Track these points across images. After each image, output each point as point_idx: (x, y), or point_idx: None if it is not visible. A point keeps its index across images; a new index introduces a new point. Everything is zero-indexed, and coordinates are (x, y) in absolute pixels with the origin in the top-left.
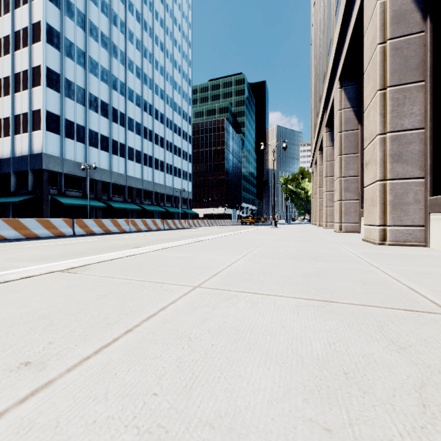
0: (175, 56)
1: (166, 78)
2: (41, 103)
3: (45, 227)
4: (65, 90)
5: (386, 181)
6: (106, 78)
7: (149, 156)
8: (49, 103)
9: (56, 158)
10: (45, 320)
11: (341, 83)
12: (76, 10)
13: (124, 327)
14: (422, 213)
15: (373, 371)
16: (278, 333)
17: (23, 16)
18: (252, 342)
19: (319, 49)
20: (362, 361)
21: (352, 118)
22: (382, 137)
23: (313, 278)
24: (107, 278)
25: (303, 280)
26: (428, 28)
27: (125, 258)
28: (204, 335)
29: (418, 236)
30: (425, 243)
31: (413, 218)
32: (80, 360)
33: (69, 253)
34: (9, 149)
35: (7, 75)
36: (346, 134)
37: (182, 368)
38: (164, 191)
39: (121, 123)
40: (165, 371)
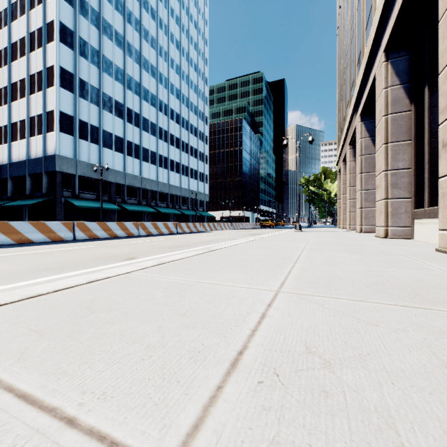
0: (191, 54)
1: (182, 77)
2: (55, 104)
3: (41, 230)
4: (79, 90)
5: None
6: (120, 78)
7: (165, 157)
8: (62, 103)
9: (69, 160)
10: None
11: (387, 54)
12: (90, 8)
13: None
14: None
15: None
16: None
17: (38, 17)
18: None
19: (350, 30)
20: None
21: (402, 97)
22: None
23: None
24: None
25: None
26: None
27: (83, 285)
28: None
29: None
30: None
31: None
32: None
33: (30, 270)
34: (25, 151)
35: (23, 77)
36: (394, 117)
37: None
38: (179, 193)
39: (136, 124)
40: None
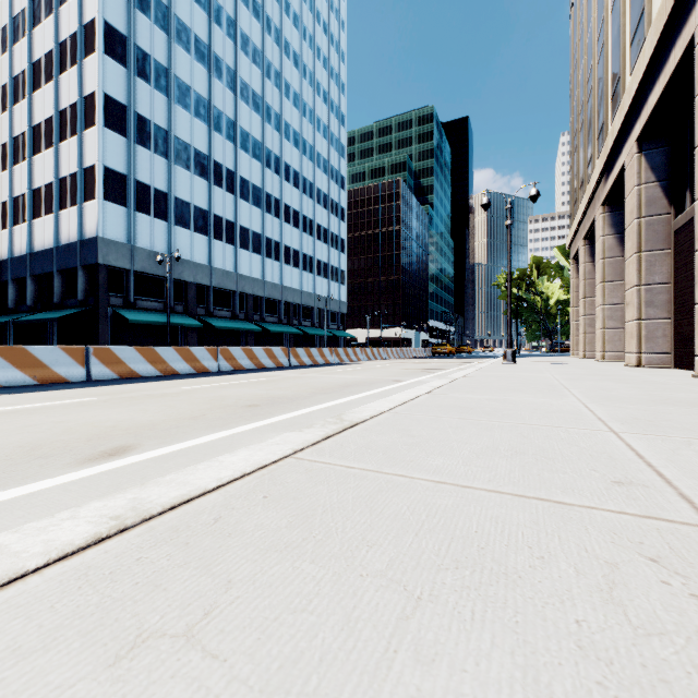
0: (318, 75)
1: (303, 112)
2: (96, 154)
3: (17, 363)
4: (136, 133)
5: None
6: (203, 113)
7: (275, 241)
8: (108, 153)
9: (120, 246)
10: None
11: None
12: None
13: None
14: None
15: None
16: None
17: (71, 16)
18: None
19: None
20: None
21: None
22: None
23: None
24: None
25: None
26: None
27: None
28: None
29: None
30: None
31: None
32: None
33: None
34: (53, 234)
35: (50, 115)
36: None
37: None
38: (299, 300)
39: (228, 187)
40: None
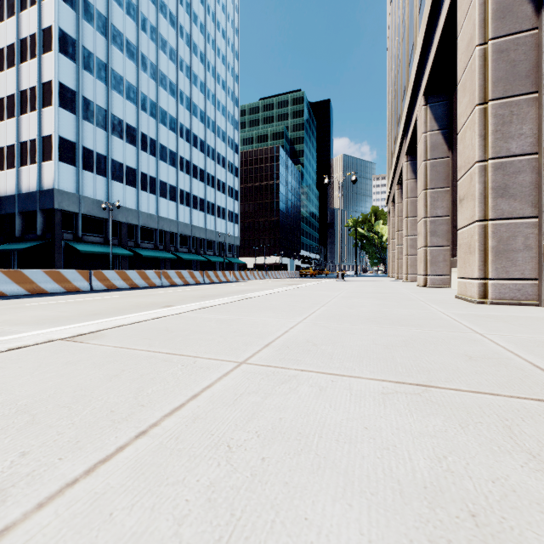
0: (218, 68)
1: (207, 96)
2: (53, 127)
3: (55, 280)
4: (83, 111)
5: (487, 222)
6: (133, 97)
7: (186, 192)
8: (62, 126)
9: (71, 195)
10: (24, 415)
11: (426, 98)
12: (95, 12)
13: (135, 427)
14: (535, 262)
15: (515, 511)
16: (359, 439)
17: (31, 20)
18: (322, 454)
19: (397, 58)
20: (495, 491)
21: (440, 143)
22: (481, 165)
23: (399, 349)
24: (122, 350)
25: (386, 353)
26: (543, 24)
27: (150, 321)
28: (250, 441)
29: (529, 292)
30: (538, 302)
31: (523, 269)
32: (62, 485)
33: (81, 314)
34: (14, 184)
35: (12, 93)
36: (433, 163)
37: (216, 504)
38: (204, 235)
39: (151, 152)
40: (188, 509)
